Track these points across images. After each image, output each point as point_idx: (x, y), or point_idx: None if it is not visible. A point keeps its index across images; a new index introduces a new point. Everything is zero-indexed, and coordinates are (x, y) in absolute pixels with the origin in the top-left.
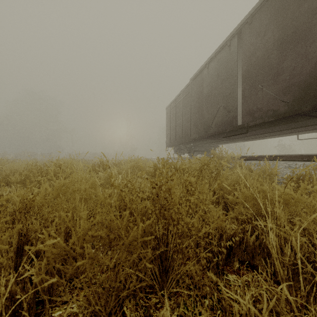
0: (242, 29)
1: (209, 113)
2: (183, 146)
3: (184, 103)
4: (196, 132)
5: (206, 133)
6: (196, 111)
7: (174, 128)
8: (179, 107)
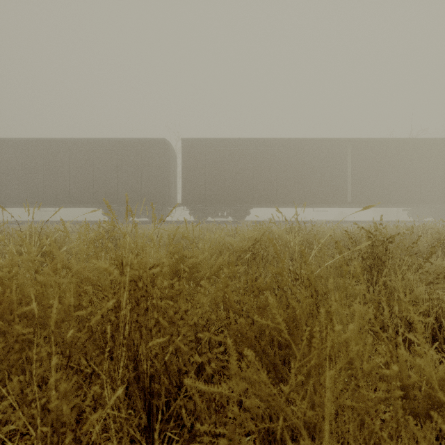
0: (1, 142)
1: None
2: None
3: None
4: None
5: None
6: None
7: None
8: None
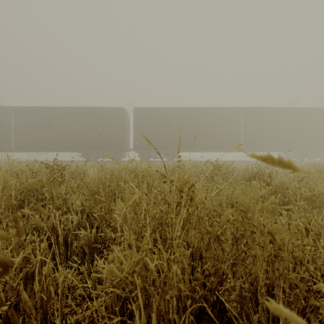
0: (15, 109)
1: None
2: None
3: None
4: None
5: None
6: None
7: None
8: None
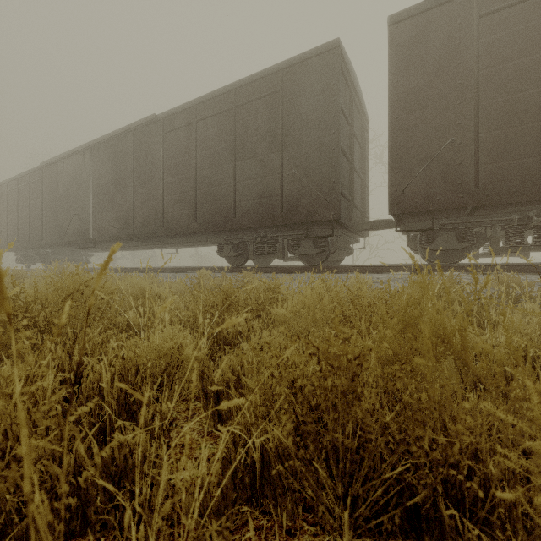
0: (94, 149)
1: (65, 217)
2: (32, 252)
3: (33, 191)
4: (50, 237)
5: (62, 240)
6: (50, 209)
7: (16, 223)
8: (25, 193)
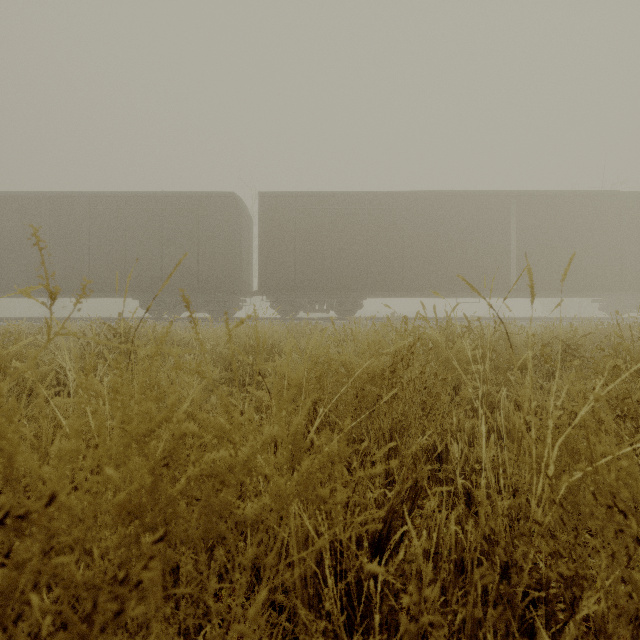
0: None
1: None
2: None
3: None
4: None
5: None
6: None
7: None
8: None
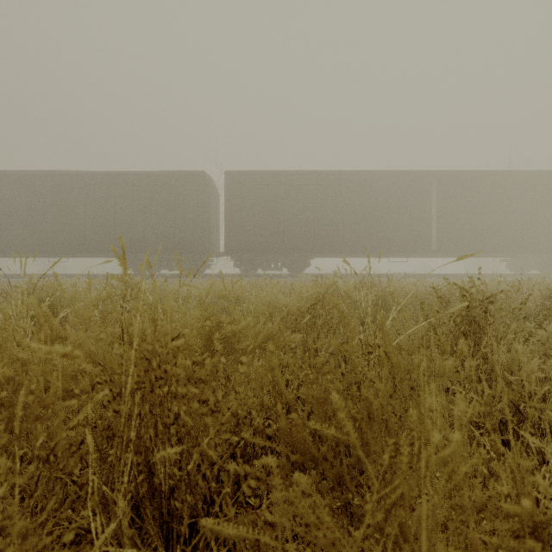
0: None
1: None
2: None
3: None
4: None
5: None
6: None
7: None
8: None
